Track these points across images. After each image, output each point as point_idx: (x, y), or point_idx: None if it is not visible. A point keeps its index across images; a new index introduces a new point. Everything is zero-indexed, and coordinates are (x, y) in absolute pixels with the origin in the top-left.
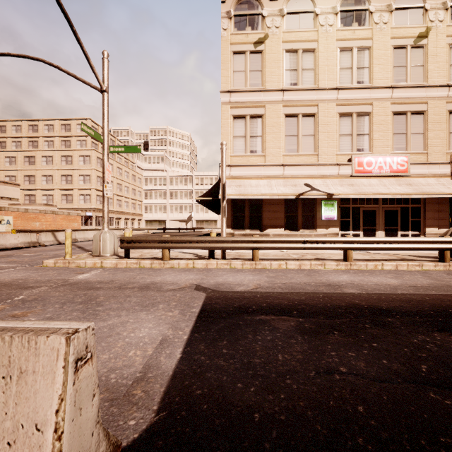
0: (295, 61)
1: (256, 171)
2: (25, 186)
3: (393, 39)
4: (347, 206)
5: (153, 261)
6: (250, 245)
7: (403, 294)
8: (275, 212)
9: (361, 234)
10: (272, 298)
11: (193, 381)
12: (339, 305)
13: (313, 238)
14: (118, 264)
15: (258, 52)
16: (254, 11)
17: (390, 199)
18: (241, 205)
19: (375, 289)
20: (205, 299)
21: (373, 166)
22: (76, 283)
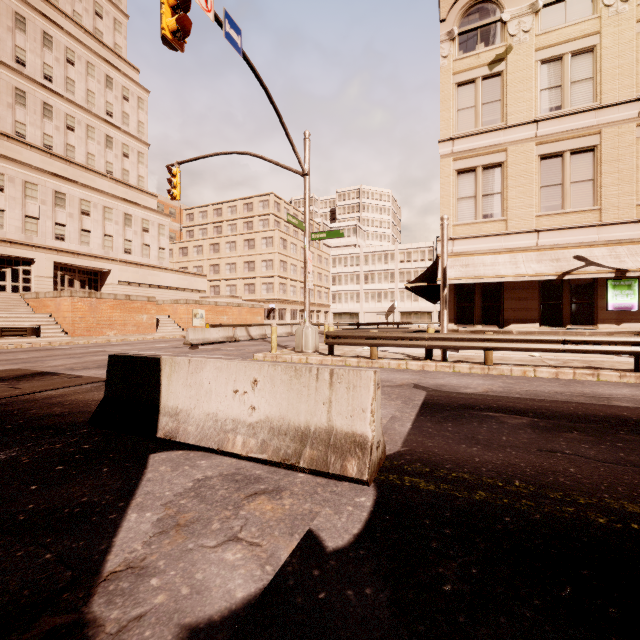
0: (558, 74)
1: (492, 244)
2: (210, 276)
3: None
4: None
5: (360, 359)
6: (480, 344)
7: None
8: (522, 300)
9: None
10: (506, 401)
11: (424, 439)
12: (594, 414)
13: (578, 337)
14: (323, 361)
15: (495, 75)
16: (489, 19)
17: None
18: (468, 291)
19: None
20: (426, 395)
21: None
22: None
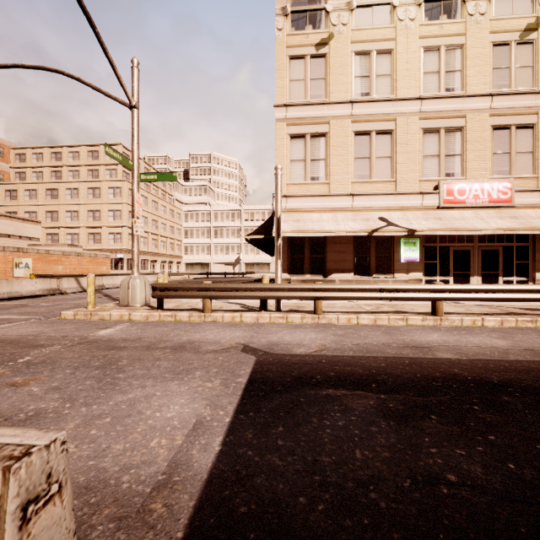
0: (367, 66)
1: (318, 203)
2: (46, 223)
3: (492, 33)
4: (432, 245)
5: (192, 313)
6: (311, 294)
7: (518, 361)
8: (341, 253)
9: (452, 280)
10: (342, 364)
11: (235, 490)
12: (432, 376)
13: (392, 285)
14: (149, 317)
15: (320, 56)
16: (316, 6)
17: (489, 236)
18: (299, 244)
19: (478, 353)
20: (254, 364)
21: (466, 194)
22: (96, 341)
